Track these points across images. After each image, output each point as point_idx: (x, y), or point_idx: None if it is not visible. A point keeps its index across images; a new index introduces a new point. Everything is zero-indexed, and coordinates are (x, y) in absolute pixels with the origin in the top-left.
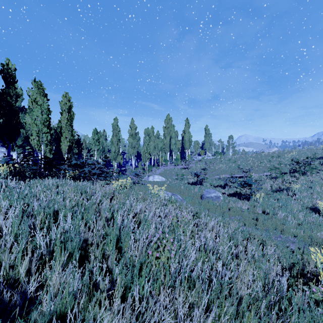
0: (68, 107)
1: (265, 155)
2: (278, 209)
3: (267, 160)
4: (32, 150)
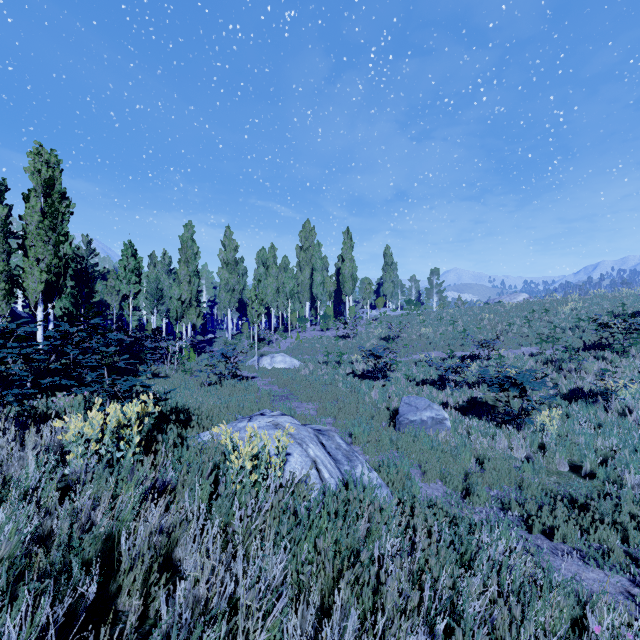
0: (44, 182)
1: (514, 308)
2: (613, 461)
3: (521, 318)
4: None
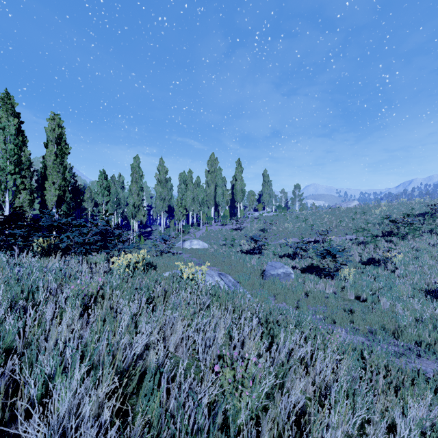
0: (57, 136)
1: (345, 210)
2: (378, 293)
3: (348, 217)
4: (2, 202)
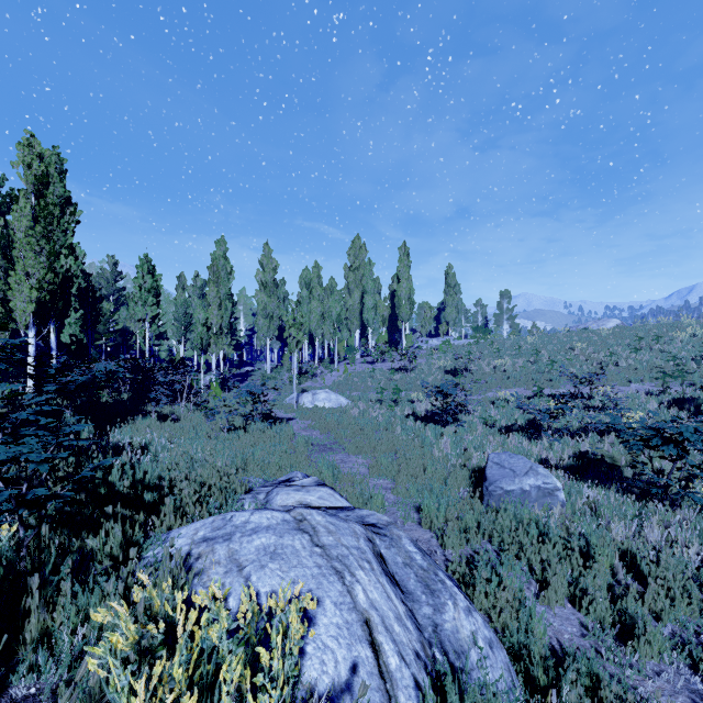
0: (35, 179)
1: (611, 334)
2: None
3: (624, 347)
4: None
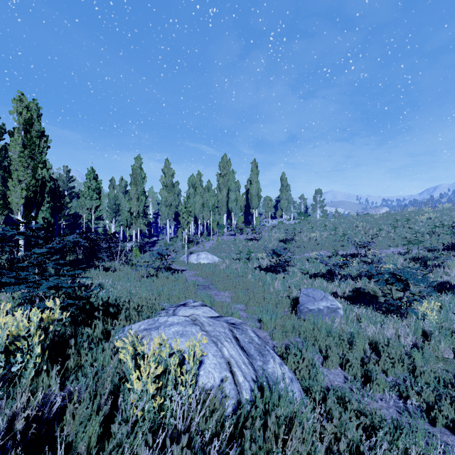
0: (24, 121)
1: (381, 217)
2: None
3: (387, 226)
4: None
